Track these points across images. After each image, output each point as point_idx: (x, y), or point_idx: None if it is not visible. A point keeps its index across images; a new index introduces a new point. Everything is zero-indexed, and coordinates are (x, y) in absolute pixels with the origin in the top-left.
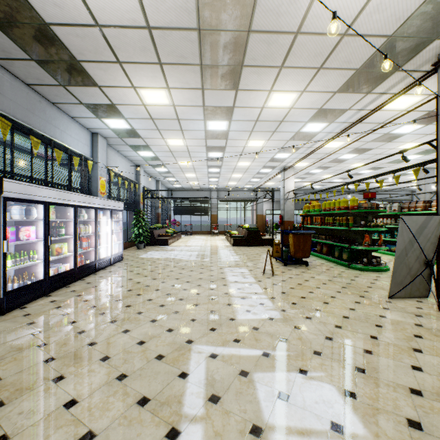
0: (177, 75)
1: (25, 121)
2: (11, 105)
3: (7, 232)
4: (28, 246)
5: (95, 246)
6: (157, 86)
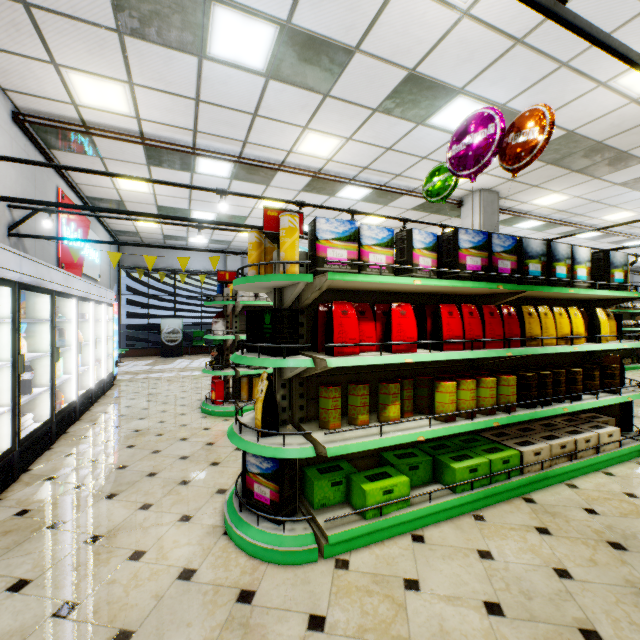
0: None
1: None
2: None
3: None
4: None
5: None
6: None
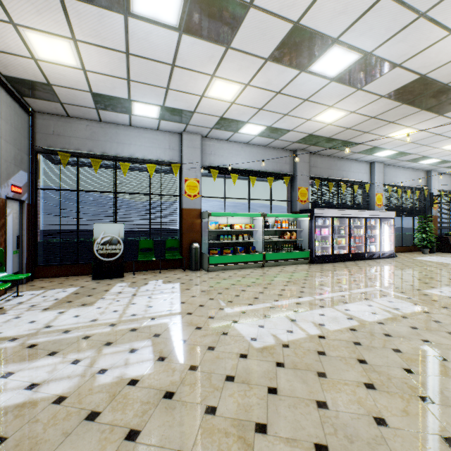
0: (409, 120)
1: (326, 175)
2: (320, 170)
3: (316, 230)
4: (325, 238)
5: (364, 242)
6: (398, 129)
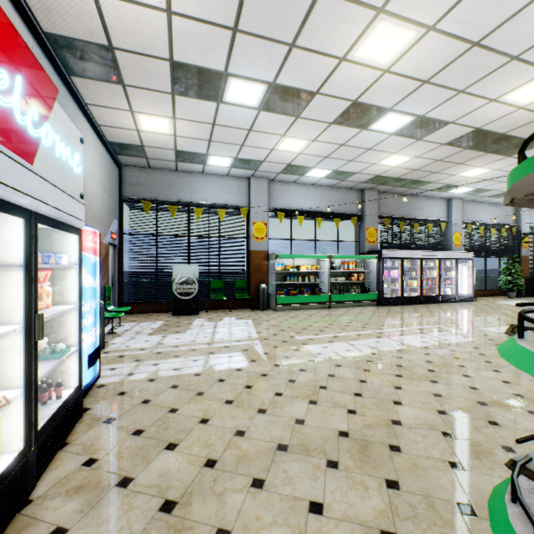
0: (477, 161)
1: (397, 214)
2: (390, 209)
3: (385, 272)
4: (395, 280)
5: (437, 285)
6: (468, 169)
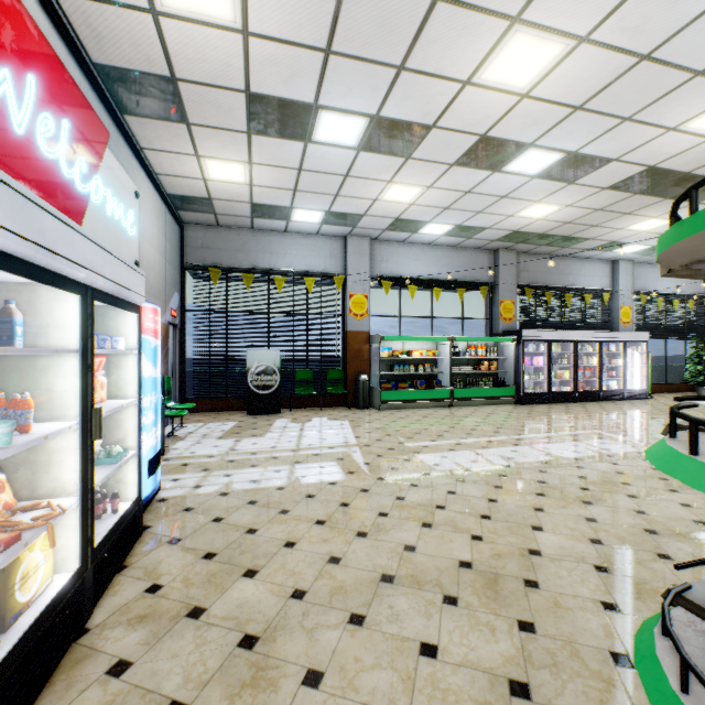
0: (651, 210)
1: (542, 282)
2: (533, 275)
3: (526, 359)
4: (539, 370)
5: (598, 377)
6: (640, 221)
